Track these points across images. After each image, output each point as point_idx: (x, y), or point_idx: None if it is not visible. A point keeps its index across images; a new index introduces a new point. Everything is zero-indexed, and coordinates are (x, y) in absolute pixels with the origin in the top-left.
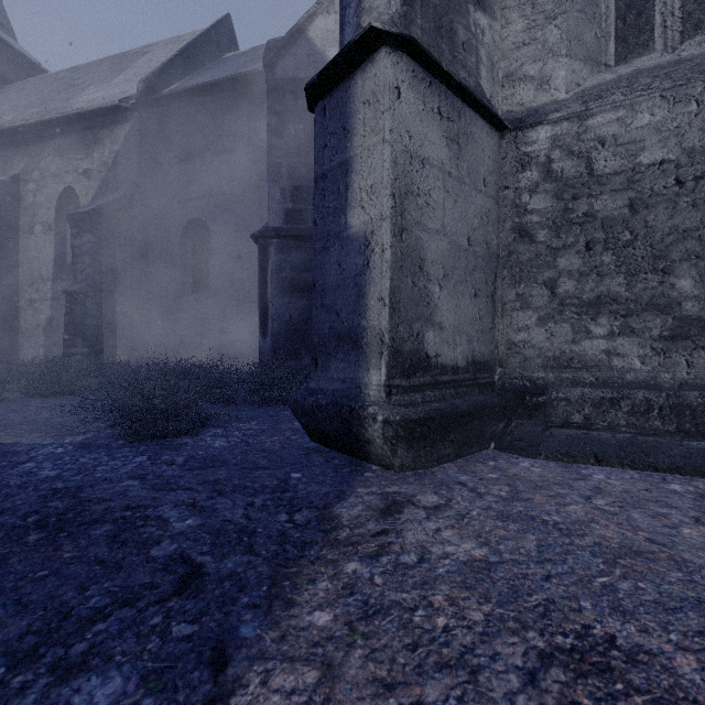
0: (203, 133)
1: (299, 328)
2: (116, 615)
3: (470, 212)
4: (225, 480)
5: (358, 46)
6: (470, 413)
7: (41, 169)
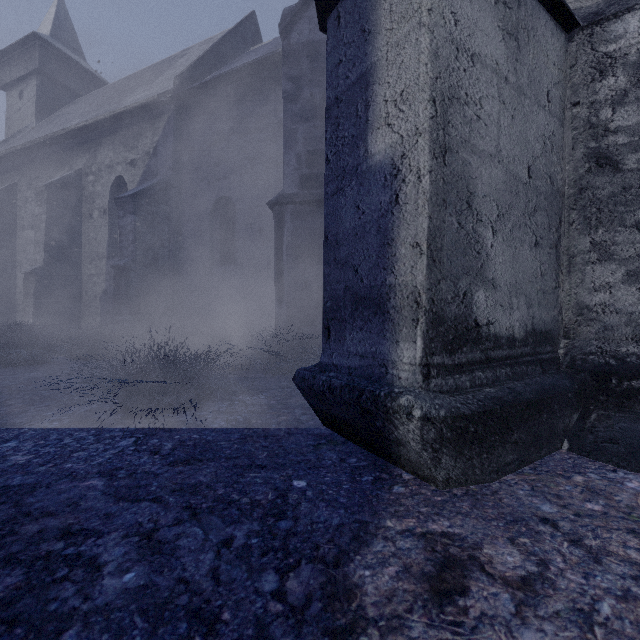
0: (229, 118)
1: (314, 295)
2: None
3: (531, 133)
4: (207, 487)
5: None
6: (538, 402)
7: (98, 162)
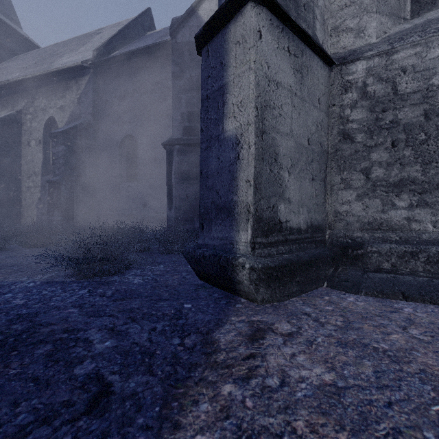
0: (133, 81)
1: (192, 204)
2: (34, 434)
3: (309, 121)
4: (137, 309)
5: (231, 3)
6: (310, 262)
7: (34, 106)
